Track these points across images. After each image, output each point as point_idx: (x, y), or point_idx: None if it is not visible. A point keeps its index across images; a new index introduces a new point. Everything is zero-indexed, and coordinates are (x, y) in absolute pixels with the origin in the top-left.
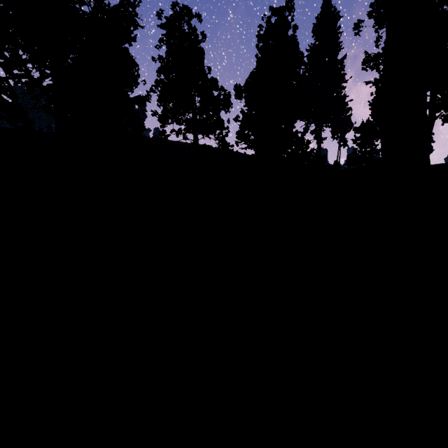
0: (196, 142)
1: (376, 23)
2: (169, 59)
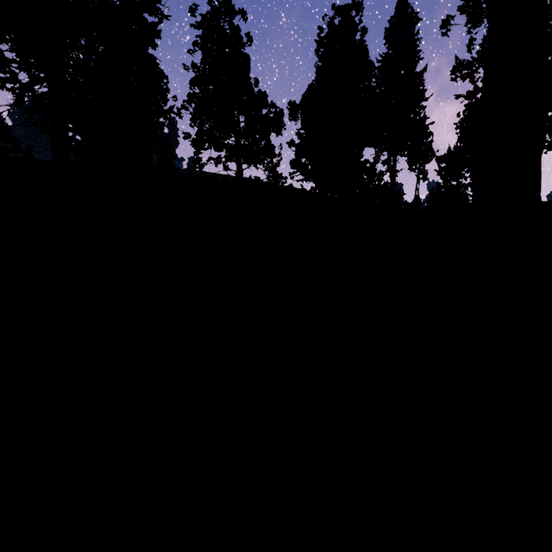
0: (239, 173)
1: (470, 20)
2: (205, 67)
